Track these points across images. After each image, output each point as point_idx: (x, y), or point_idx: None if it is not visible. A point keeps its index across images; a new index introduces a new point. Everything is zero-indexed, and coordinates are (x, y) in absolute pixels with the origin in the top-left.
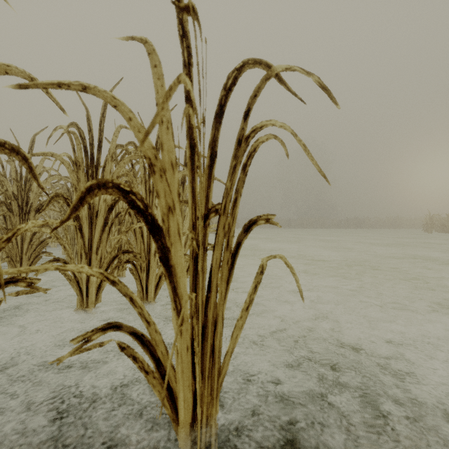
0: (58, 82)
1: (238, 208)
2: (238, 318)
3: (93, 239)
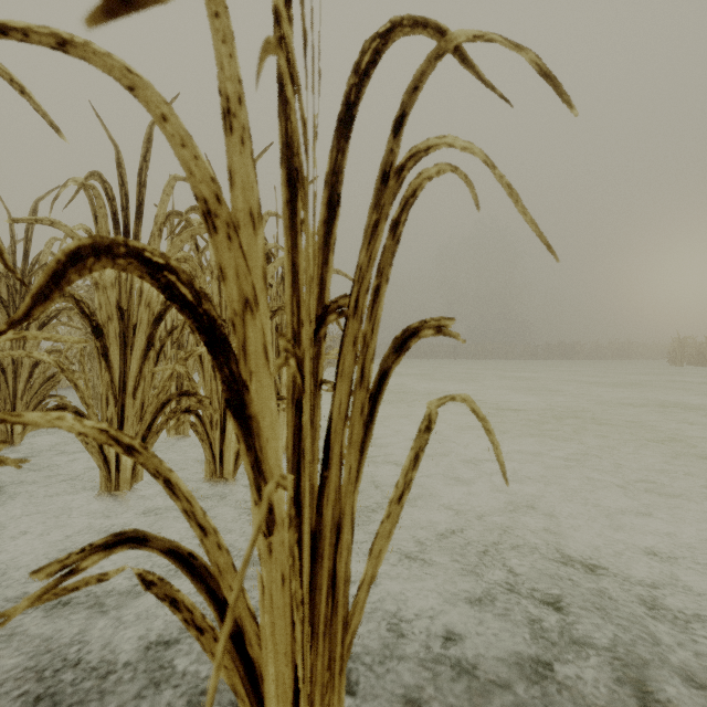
0: (2, 22)
1: (382, 304)
2: (383, 519)
3: (128, 372)
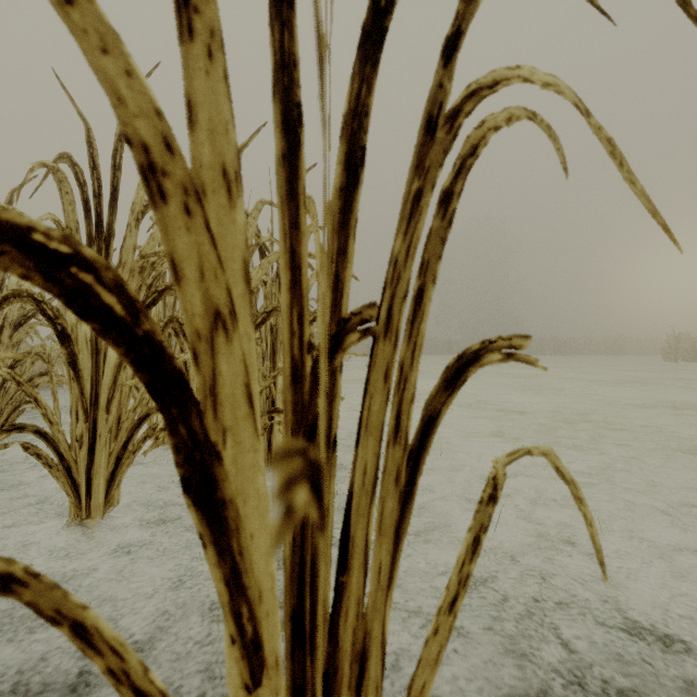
0: None
1: (426, 315)
2: (428, 637)
3: (101, 382)
